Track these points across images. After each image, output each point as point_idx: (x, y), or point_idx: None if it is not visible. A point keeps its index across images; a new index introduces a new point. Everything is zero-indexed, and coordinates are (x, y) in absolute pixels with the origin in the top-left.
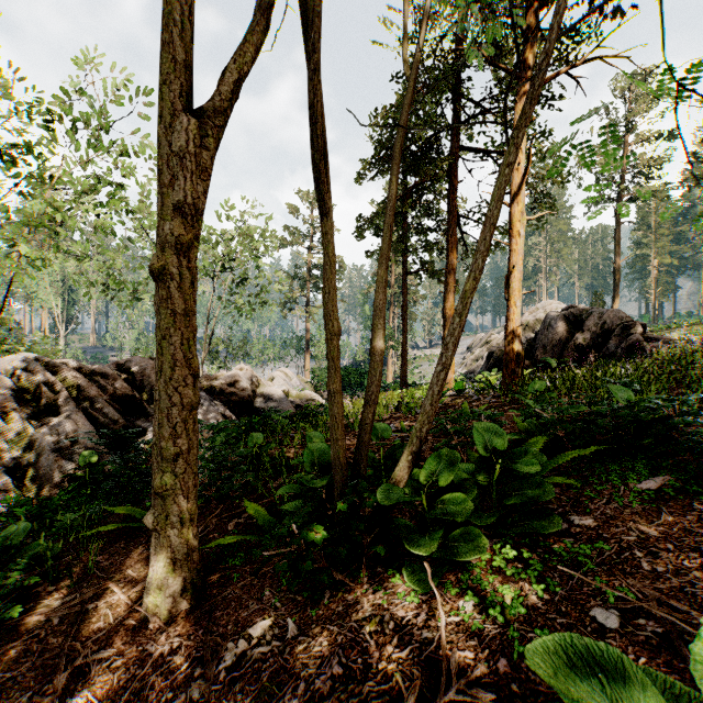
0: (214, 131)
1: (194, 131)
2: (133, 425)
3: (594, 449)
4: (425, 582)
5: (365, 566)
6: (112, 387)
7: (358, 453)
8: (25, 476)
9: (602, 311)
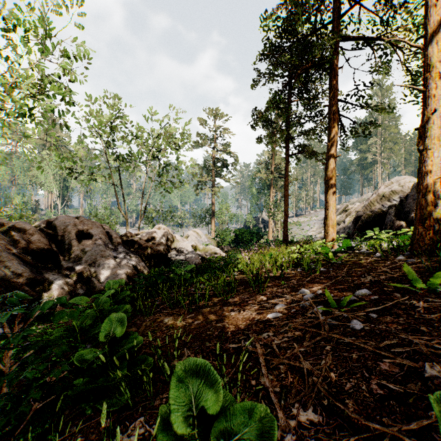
0: None
1: None
2: (41, 278)
3: None
4: None
5: None
6: (28, 241)
7: None
8: None
9: None
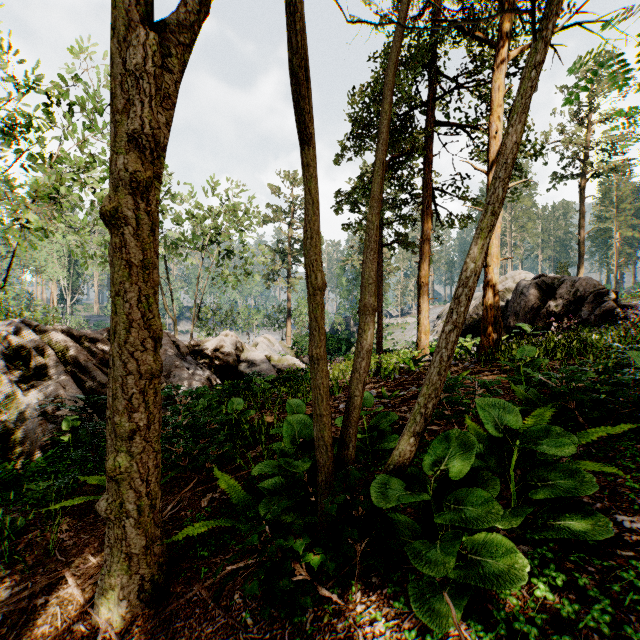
0: (178, 53)
1: (153, 50)
2: None
3: (626, 427)
4: (442, 615)
5: (357, 578)
6: (102, 351)
7: (346, 430)
8: (12, 438)
9: (574, 279)
